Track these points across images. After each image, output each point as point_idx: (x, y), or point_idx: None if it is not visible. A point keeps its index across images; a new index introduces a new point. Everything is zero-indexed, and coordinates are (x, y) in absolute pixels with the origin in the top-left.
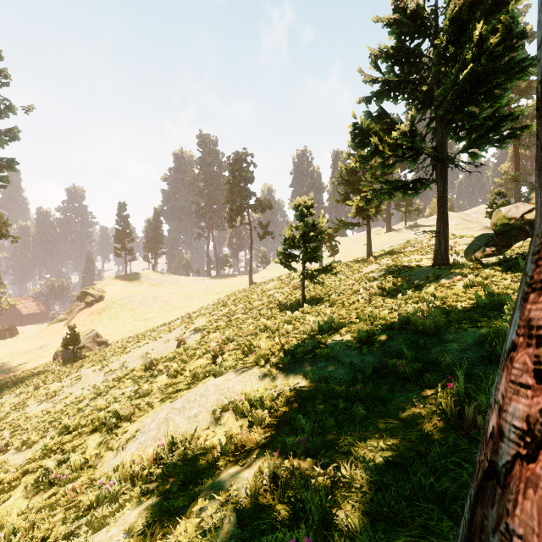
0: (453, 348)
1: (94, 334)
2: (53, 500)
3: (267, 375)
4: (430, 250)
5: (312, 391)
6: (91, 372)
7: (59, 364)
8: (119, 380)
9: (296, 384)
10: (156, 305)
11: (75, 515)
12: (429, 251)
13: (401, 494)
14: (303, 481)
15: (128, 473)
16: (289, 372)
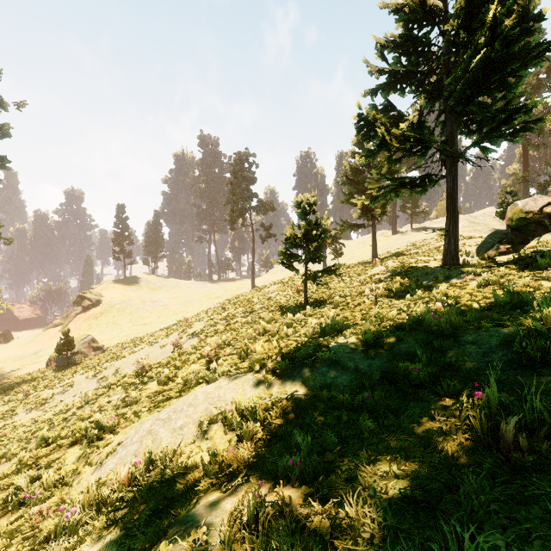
0: (474, 350)
1: (90, 339)
2: (15, 525)
3: (262, 382)
4: (438, 251)
5: (312, 400)
6: (84, 378)
7: (52, 370)
8: (109, 387)
9: (294, 391)
10: (155, 309)
11: (30, 548)
12: (437, 253)
13: (429, 550)
14: (294, 525)
15: (94, 498)
16: (286, 378)
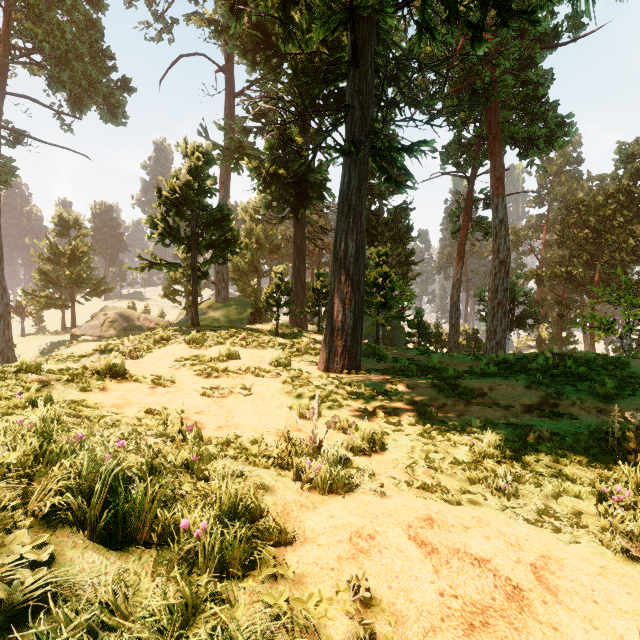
0: None
1: None
2: None
3: None
4: None
5: None
6: None
7: None
8: None
9: None
10: None
11: None
12: None
13: None
14: None
15: None
16: None
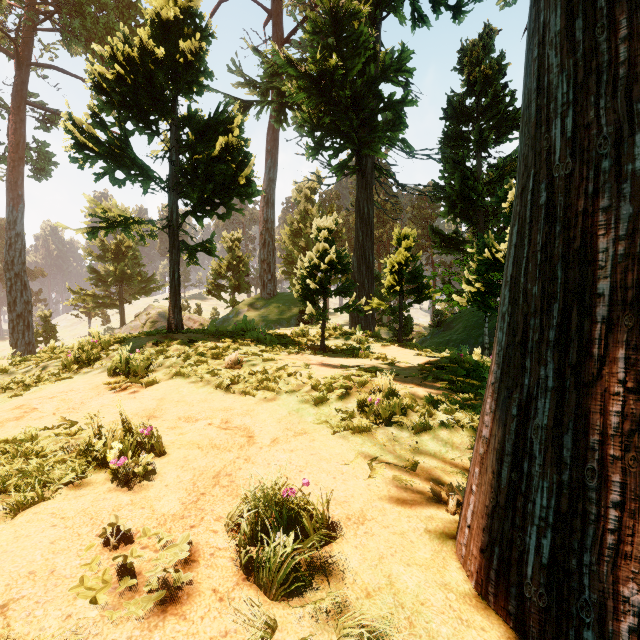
0: None
1: None
2: None
3: None
4: None
5: None
6: None
7: None
8: None
9: None
10: None
11: None
12: None
13: None
14: None
15: None
16: None
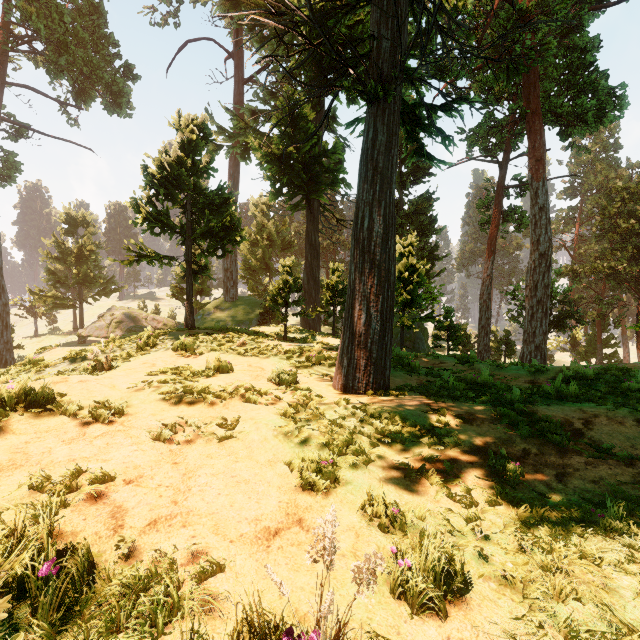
0: None
1: None
2: None
3: None
4: None
5: None
6: None
7: None
8: None
9: None
10: None
11: None
12: None
13: None
14: None
15: None
16: None
